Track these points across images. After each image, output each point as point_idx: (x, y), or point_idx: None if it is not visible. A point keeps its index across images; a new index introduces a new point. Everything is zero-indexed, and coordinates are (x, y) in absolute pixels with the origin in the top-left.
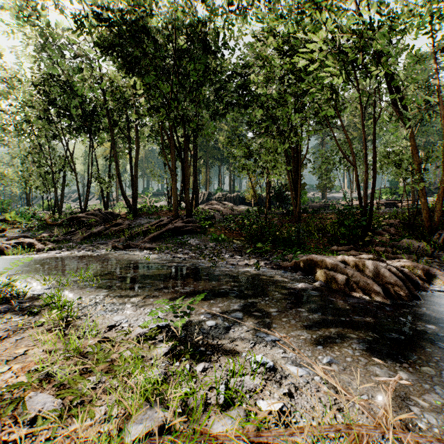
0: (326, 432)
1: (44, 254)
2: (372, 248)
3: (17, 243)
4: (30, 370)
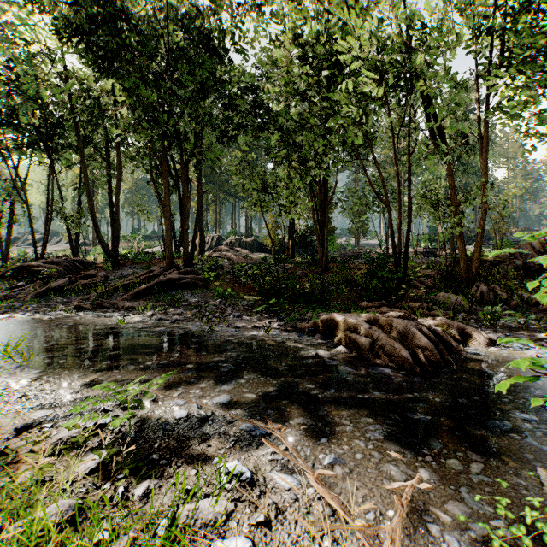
0: None
1: None
2: (406, 304)
3: None
4: None
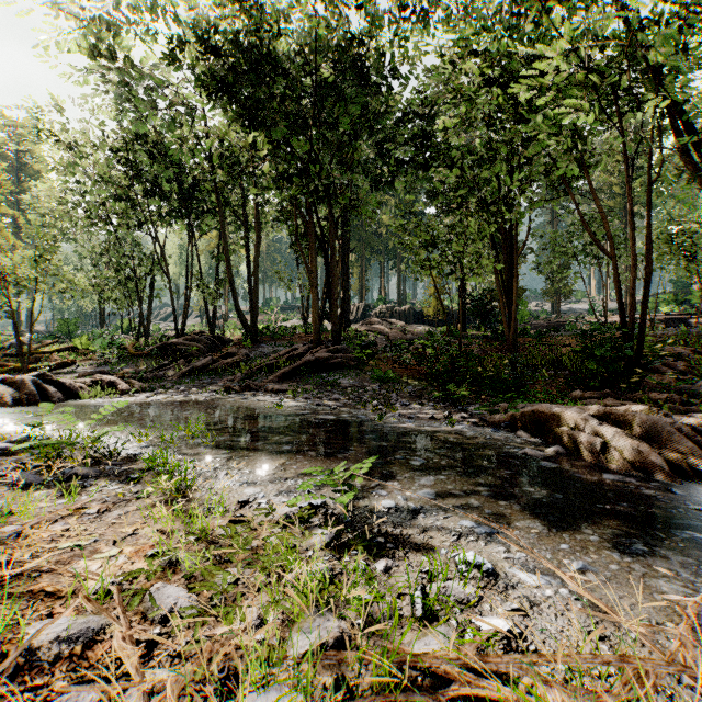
0: (588, 664)
1: (130, 397)
2: (645, 395)
3: (94, 382)
4: (147, 554)
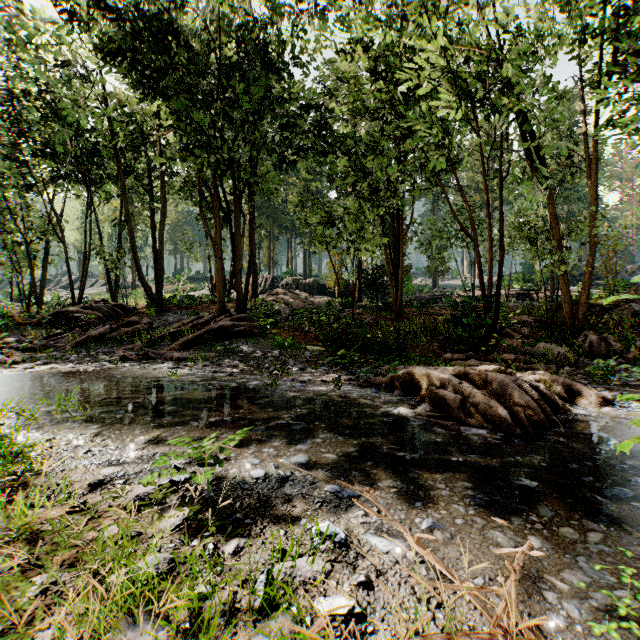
0: None
1: (5, 369)
2: (499, 356)
3: None
4: None
